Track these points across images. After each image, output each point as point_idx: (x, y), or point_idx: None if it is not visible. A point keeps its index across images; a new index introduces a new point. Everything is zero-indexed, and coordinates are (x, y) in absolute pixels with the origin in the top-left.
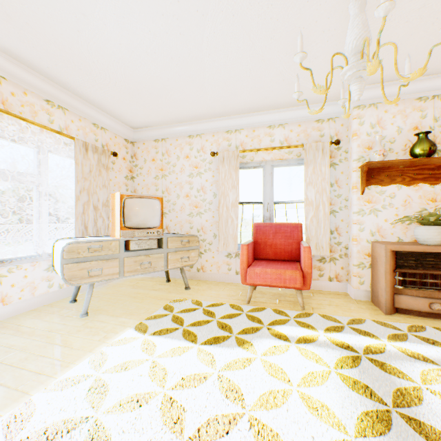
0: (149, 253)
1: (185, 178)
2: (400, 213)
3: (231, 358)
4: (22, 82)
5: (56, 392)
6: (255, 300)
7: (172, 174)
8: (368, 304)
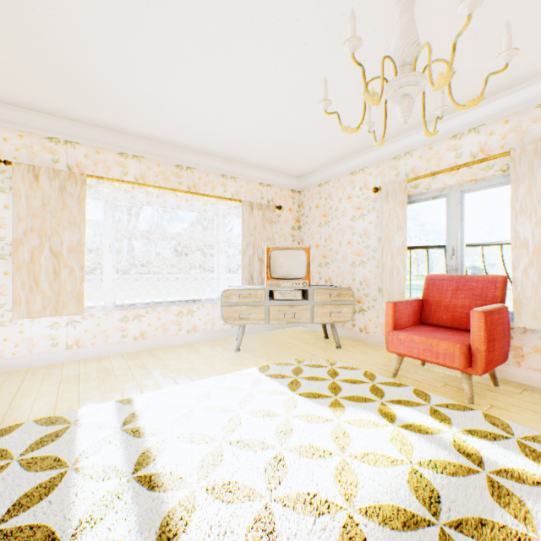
0: (293, 304)
1: (347, 222)
2: None
3: (312, 413)
4: (205, 167)
5: (187, 388)
6: (408, 376)
7: (334, 220)
8: None
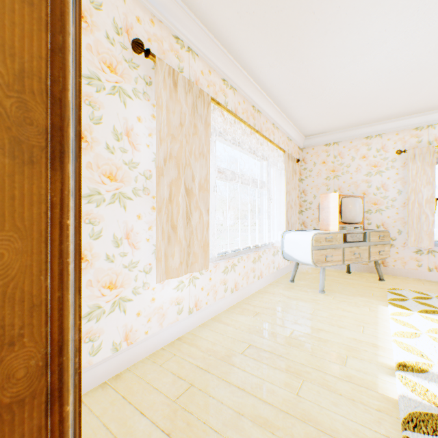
0: (357, 245)
1: (361, 177)
2: None
3: None
4: (267, 113)
5: (408, 339)
6: None
7: (345, 174)
8: None
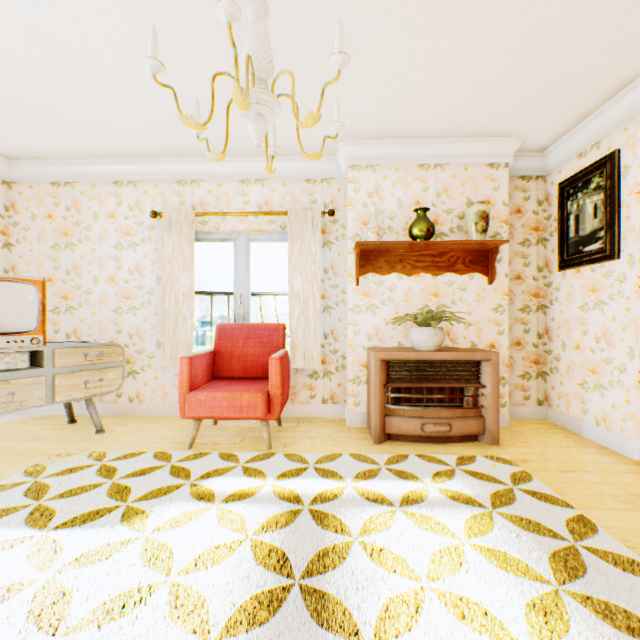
0: (11, 378)
1: (109, 250)
2: (401, 311)
3: (95, 545)
4: None
5: None
6: (206, 441)
7: (85, 243)
8: (362, 431)
